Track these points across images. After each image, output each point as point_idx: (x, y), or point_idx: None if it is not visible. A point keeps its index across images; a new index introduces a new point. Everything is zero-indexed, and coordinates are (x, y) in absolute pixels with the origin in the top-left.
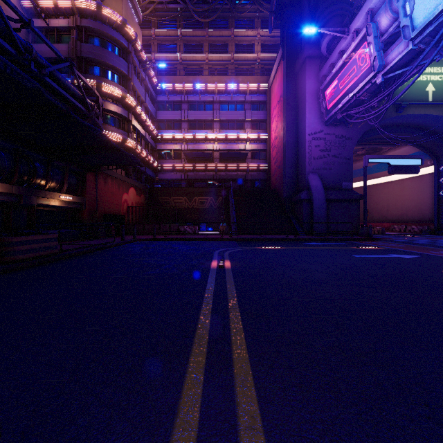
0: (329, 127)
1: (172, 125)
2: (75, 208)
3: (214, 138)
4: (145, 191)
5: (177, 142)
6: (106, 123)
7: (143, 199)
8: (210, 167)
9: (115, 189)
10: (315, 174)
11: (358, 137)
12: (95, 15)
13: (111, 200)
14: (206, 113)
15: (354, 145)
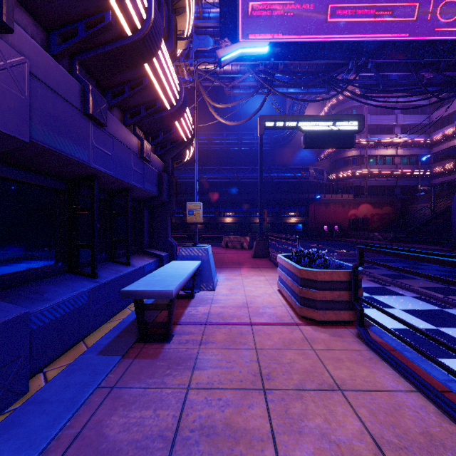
0: None
1: (446, 122)
2: (303, 222)
3: None
4: (394, 202)
5: (453, 137)
6: (346, 165)
7: (389, 209)
8: None
9: (339, 209)
10: None
11: None
12: (338, 103)
13: (334, 216)
14: None
15: None
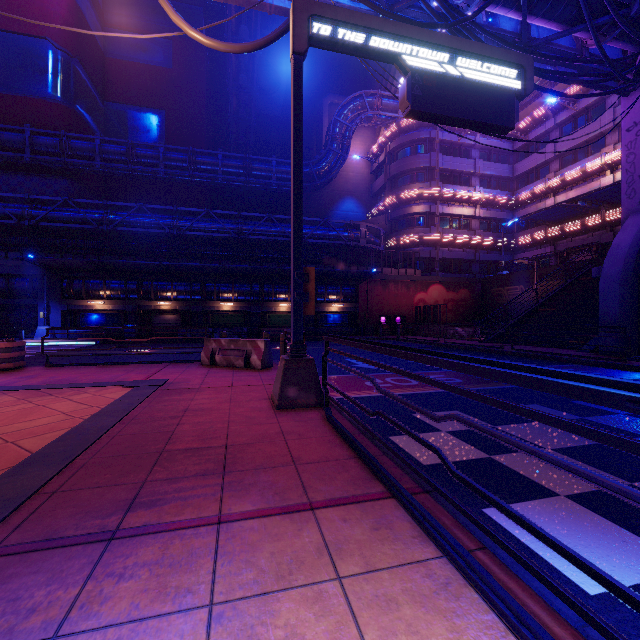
0: None
1: (534, 175)
2: (350, 311)
3: (602, 165)
4: (472, 284)
5: (542, 197)
6: (410, 226)
7: (466, 294)
8: (592, 222)
9: (402, 291)
10: None
11: None
12: (399, 132)
13: (395, 302)
14: (587, 128)
15: None
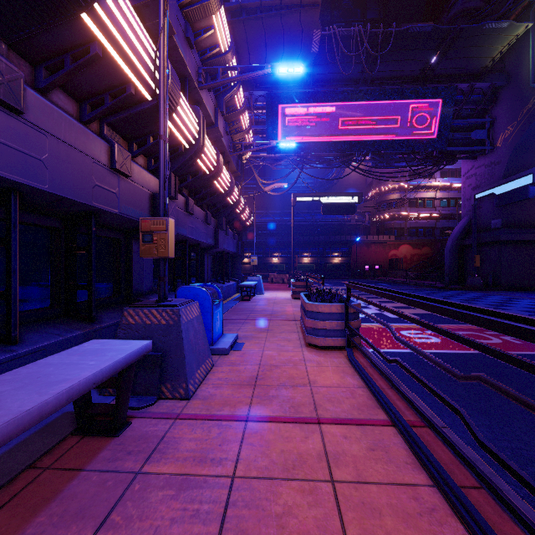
0: (479, 158)
1: None
2: (346, 262)
3: None
4: (433, 243)
5: None
6: (388, 208)
7: (428, 250)
8: None
9: (380, 249)
10: (466, 218)
11: (508, 156)
12: None
13: (375, 256)
14: None
15: (503, 169)
